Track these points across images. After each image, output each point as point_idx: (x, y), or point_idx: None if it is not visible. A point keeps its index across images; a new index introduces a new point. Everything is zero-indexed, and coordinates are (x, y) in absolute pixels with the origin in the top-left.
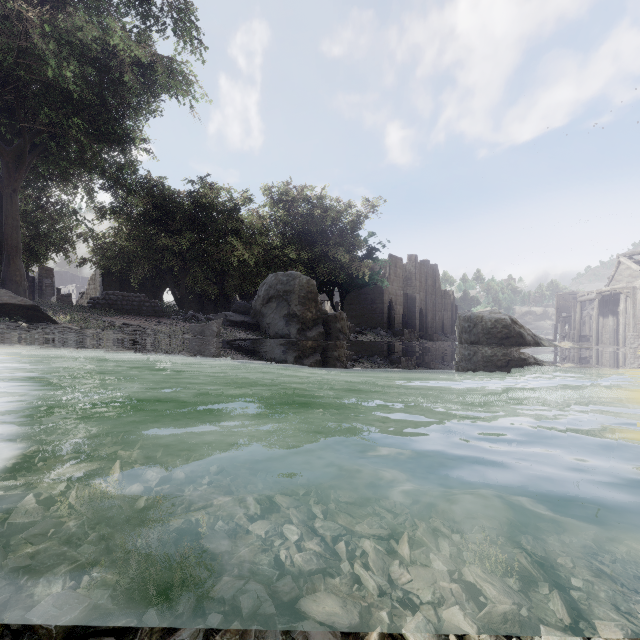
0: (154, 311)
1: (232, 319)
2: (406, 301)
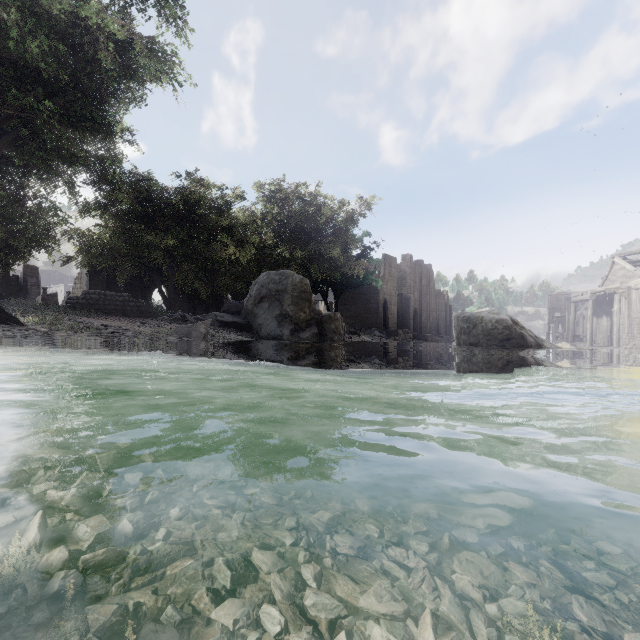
0: (139, 311)
1: (222, 319)
2: (400, 301)
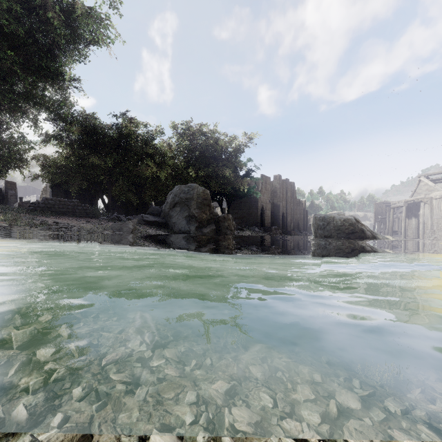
0: (86, 213)
1: (147, 219)
2: (273, 207)
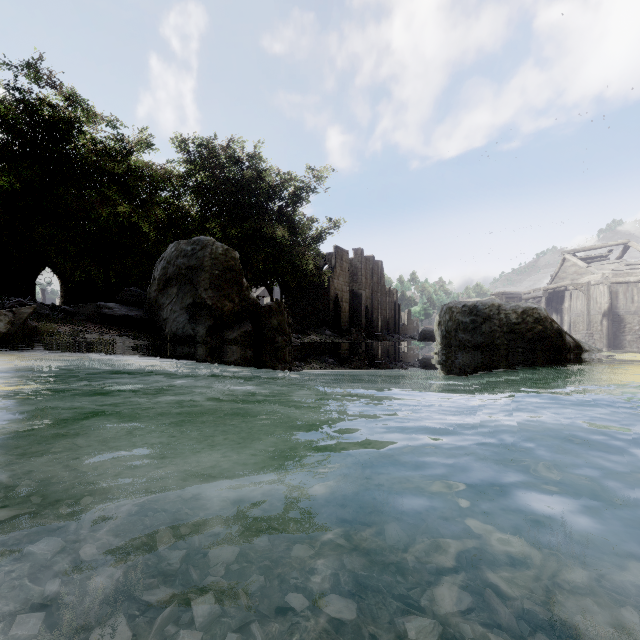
0: None
1: (108, 312)
2: (352, 298)
